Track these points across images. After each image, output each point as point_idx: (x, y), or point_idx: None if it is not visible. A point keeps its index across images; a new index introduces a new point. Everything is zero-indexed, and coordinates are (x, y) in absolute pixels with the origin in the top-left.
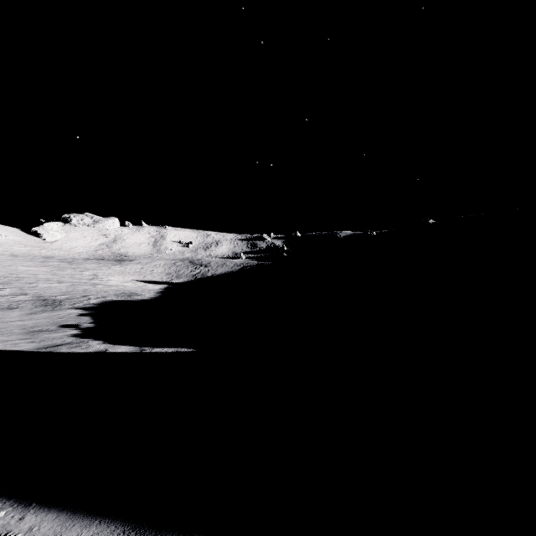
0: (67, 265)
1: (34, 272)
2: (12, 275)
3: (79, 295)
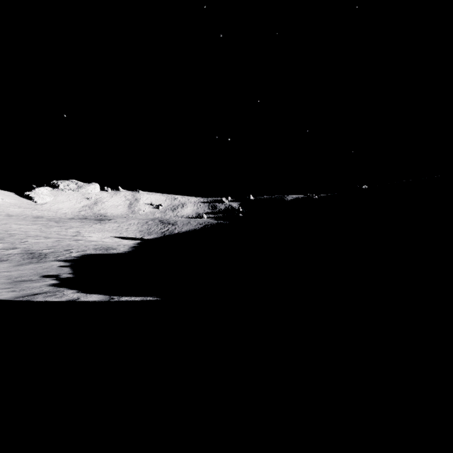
0: (54, 224)
1: (26, 229)
2: (5, 232)
3: (62, 249)
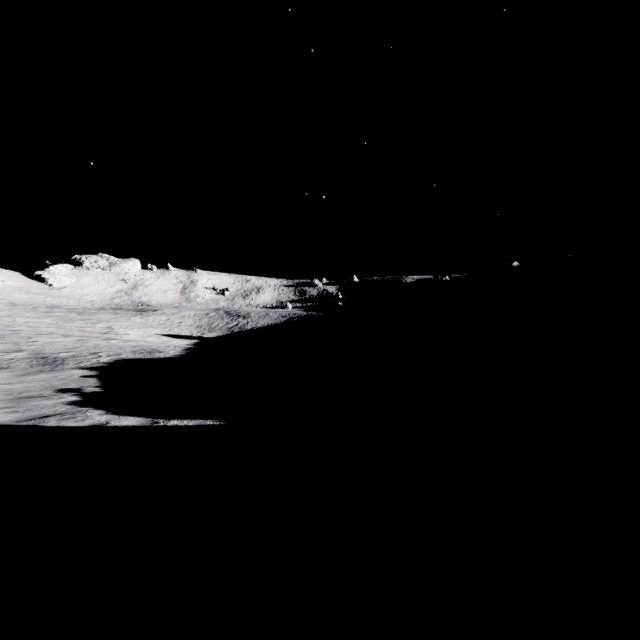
0: (76, 316)
1: (35, 324)
2: (7, 327)
3: (87, 352)
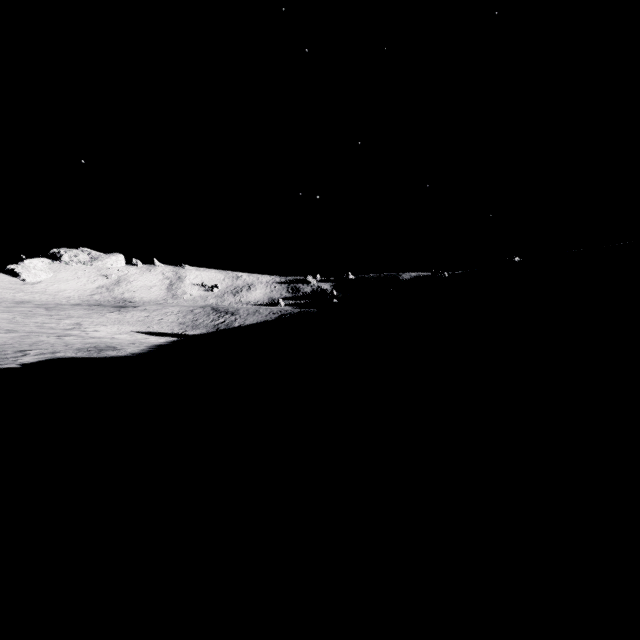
0: (42, 312)
1: None
2: None
3: (14, 349)
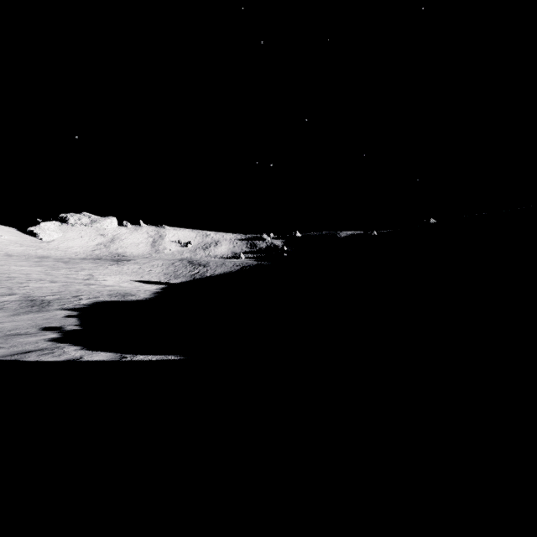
0: (62, 265)
1: (27, 272)
2: (3, 274)
3: (70, 295)
